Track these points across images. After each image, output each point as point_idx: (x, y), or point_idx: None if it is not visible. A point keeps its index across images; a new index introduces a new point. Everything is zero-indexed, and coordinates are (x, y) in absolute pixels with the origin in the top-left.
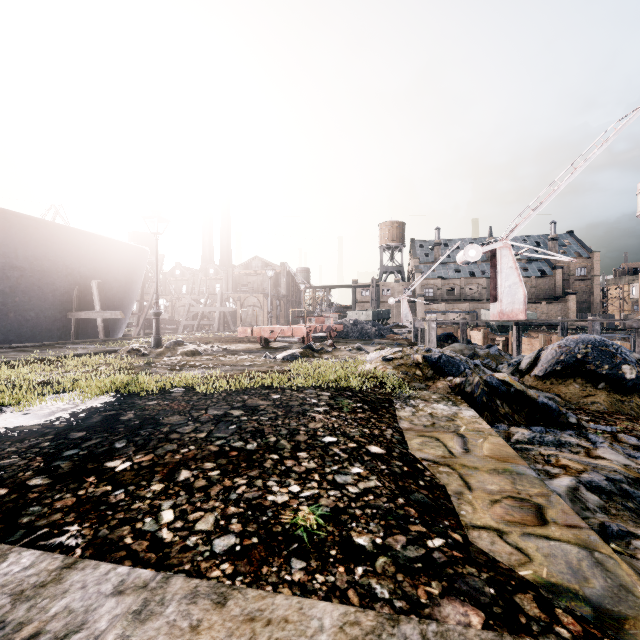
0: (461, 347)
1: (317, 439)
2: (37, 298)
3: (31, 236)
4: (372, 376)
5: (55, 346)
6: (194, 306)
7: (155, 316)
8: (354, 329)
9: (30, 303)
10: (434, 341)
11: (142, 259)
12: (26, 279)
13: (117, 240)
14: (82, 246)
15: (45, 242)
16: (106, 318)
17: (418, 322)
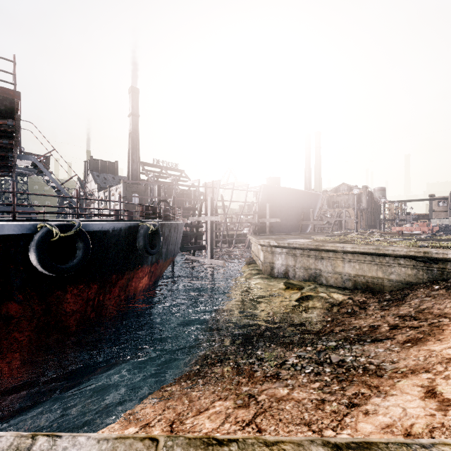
0: None
1: None
2: (294, 217)
3: (296, 196)
4: None
5: (311, 233)
6: (321, 217)
7: (356, 223)
8: (446, 229)
9: (292, 219)
10: None
11: (319, 198)
12: (293, 210)
13: (314, 192)
14: (306, 197)
15: (299, 197)
16: (314, 224)
17: None
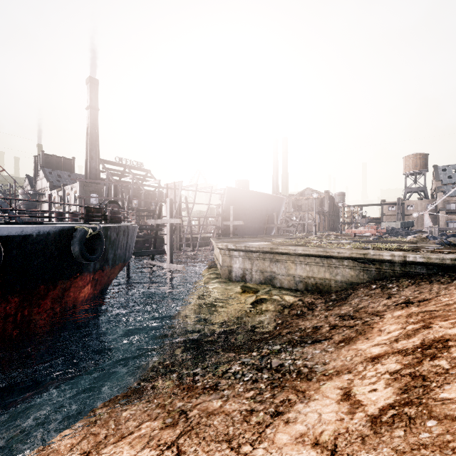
0: (454, 239)
1: (403, 243)
2: (259, 220)
3: (261, 199)
4: (410, 241)
5: (274, 236)
6: (286, 220)
7: (315, 226)
8: (392, 232)
9: (257, 221)
10: (436, 235)
11: (283, 202)
12: (258, 213)
13: (278, 196)
14: (270, 200)
15: (263, 200)
16: (278, 227)
17: (429, 228)
